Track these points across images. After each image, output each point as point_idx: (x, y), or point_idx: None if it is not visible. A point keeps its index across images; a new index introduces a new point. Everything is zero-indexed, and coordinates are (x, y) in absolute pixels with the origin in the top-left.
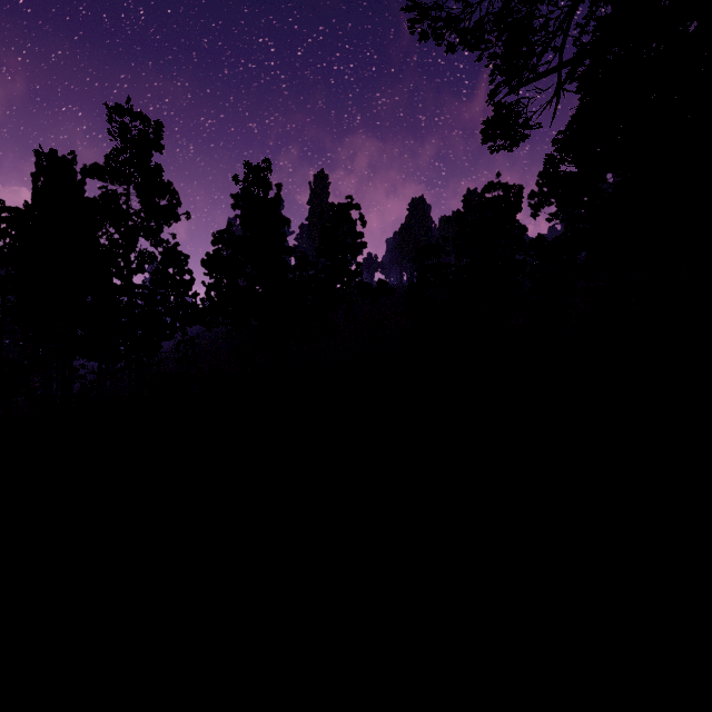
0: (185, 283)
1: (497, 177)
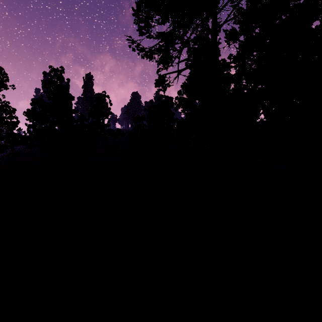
0: (13, 123)
1: (164, 93)
